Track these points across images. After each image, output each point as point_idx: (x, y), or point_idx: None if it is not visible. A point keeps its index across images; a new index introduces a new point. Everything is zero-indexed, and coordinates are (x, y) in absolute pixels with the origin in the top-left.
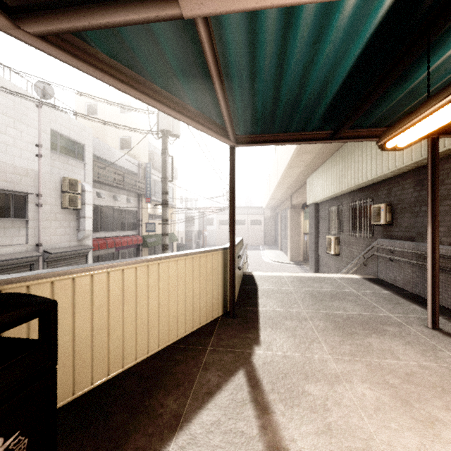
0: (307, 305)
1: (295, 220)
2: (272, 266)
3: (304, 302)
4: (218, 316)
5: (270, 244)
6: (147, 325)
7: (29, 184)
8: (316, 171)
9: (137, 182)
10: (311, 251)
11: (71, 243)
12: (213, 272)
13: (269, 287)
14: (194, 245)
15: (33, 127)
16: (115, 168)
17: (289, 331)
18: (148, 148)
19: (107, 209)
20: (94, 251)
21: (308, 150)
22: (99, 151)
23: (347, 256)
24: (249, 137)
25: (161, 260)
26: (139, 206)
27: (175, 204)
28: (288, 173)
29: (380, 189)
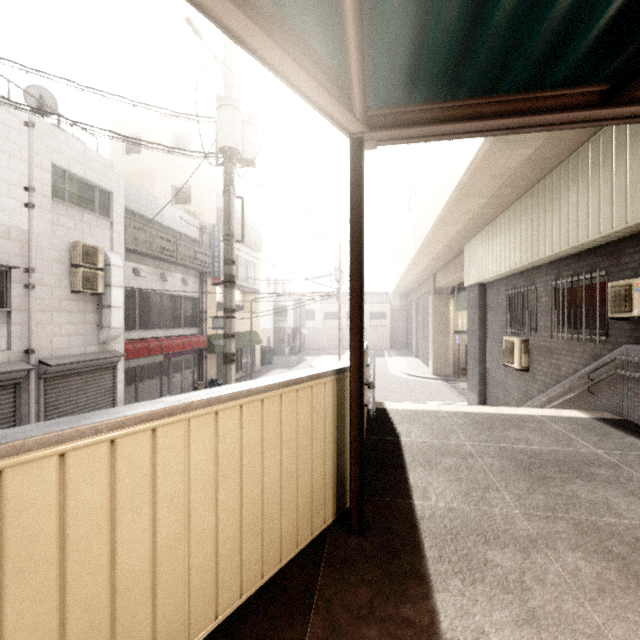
0: (518, 493)
1: (441, 311)
2: (405, 382)
3: (507, 483)
4: (325, 527)
5: (400, 347)
6: (111, 622)
7: (12, 251)
8: (482, 231)
9: (198, 254)
10: (472, 362)
11: (88, 348)
12: (314, 427)
13: (422, 438)
14: (286, 349)
15: (20, 159)
16: (163, 230)
17: (509, 593)
18: (216, 202)
19: (151, 295)
20: (128, 360)
21: (477, 191)
22: (138, 205)
23: (545, 373)
24: (398, 112)
25: (162, 418)
26: (202, 290)
27: (258, 287)
28: (435, 236)
29: (625, 251)
